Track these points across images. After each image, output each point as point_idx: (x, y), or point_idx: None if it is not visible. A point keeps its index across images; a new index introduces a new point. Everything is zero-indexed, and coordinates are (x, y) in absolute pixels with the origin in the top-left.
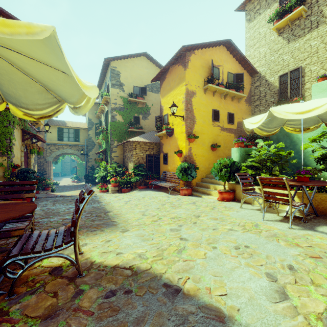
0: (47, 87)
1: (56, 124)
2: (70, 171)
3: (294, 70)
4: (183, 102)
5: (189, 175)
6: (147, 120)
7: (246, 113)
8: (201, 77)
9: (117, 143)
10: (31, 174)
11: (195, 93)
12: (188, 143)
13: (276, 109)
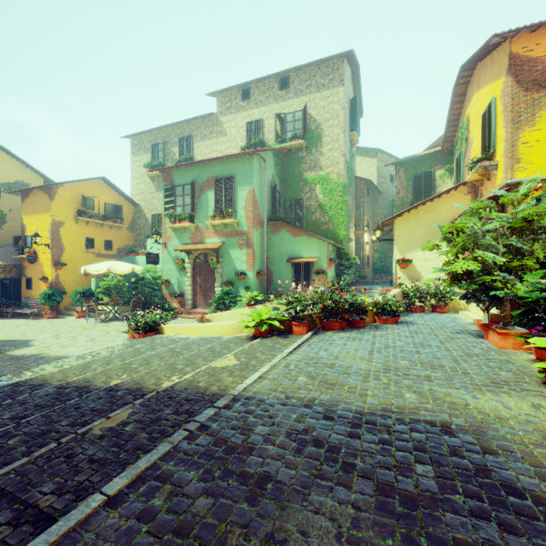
0: None
1: None
2: None
3: (160, 214)
4: (49, 231)
5: (54, 300)
6: (2, 231)
7: (128, 239)
8: (71, 209)
9: None
10: None
11: (65, 223)
12: (55, 270)
13: (88, 268)
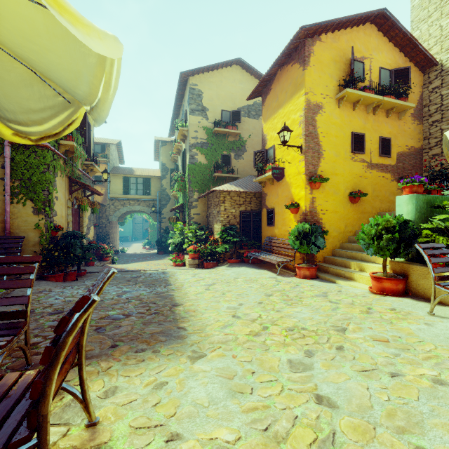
0: (35, 67)
1: (121, 172)
2: (142, 234)
3: None
4: (300, 123)
5: (313, 244)
6: (242, 160)
7: (413, 136)
8: (331, 80)
9: (198, 195)
10: (76, 240)
11: (322, 106)
12: (309, 190)
13: None
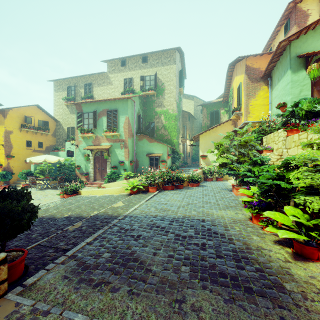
0: None
1: None
2: None
3: (72, 127)
4: (3, 136)
5: (7, 178)
6: None
7: (52, 141)
8: (17, 123)
9: None
10: None
11: (13, 132)
12: (7, 160)
13: (32, 159)
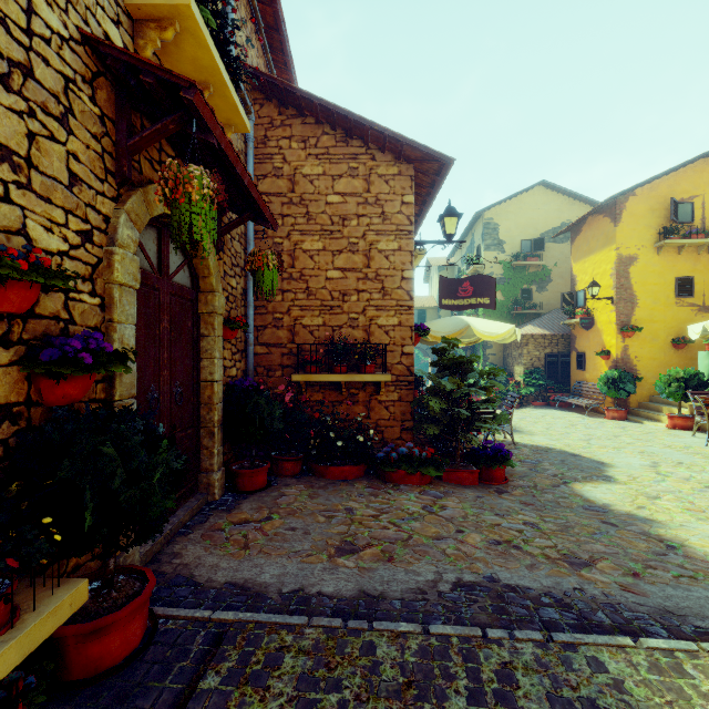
0: None
1: None
2: None
3: None
4: (611, 275)
5: (621, 389)
6: (546, 293)
7: None
8: (648, 230)
9: None
10: None
11: (637, 257)
12: (621, 339)
13: None
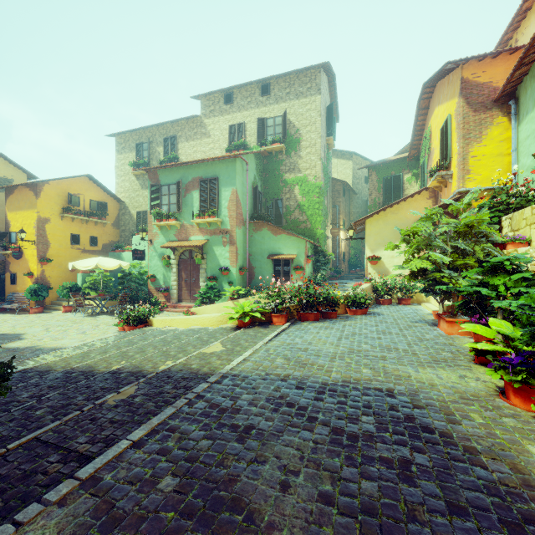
0: None
1: None
2: None
3: (145, 211)
4: (34, 227)
5: (40, 295)
6: None
7: (113, 235)
8: (57, 205)
9: None
10: None
11: (50, 220)
12: (40, 266)
13: (76, 264)
